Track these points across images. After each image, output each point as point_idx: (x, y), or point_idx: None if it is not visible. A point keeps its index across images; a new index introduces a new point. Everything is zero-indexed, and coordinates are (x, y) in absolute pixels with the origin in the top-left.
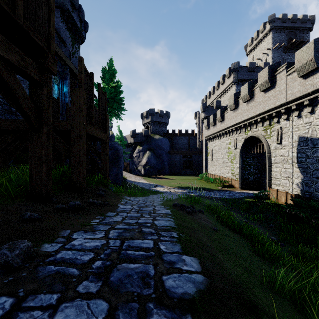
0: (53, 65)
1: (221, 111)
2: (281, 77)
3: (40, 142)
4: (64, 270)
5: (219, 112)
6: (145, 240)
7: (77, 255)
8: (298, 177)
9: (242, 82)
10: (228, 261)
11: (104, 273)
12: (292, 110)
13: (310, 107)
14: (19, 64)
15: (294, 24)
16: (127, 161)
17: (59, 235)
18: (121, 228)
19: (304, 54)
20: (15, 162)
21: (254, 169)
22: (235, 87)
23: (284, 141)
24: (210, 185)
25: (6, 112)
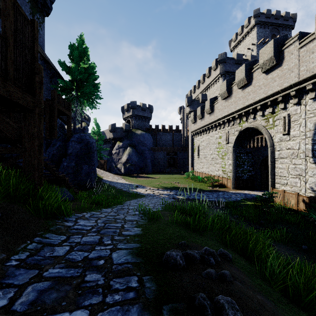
0: None
1: (210, 101)
2: (291, 51)
3: None
4: None
5: (208, 103)
6: None
7: None
8: (315, 174)
9: (229, 74)
10: None
11: None
12: (305, 92)
13: None
14: None
15: (278, 21)
16: (105, 159)
17: None
18: None
19: None
20: None
21: (248, 166)
22: (221, 80)
23: (293, 131)
24: (198, 184)
25: None
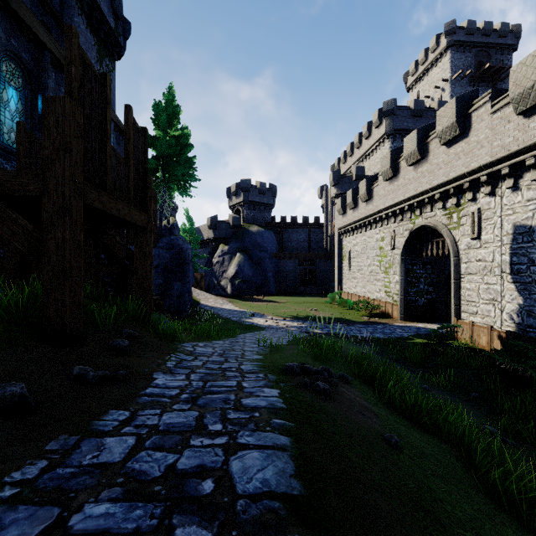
0: None
1: (366, 182)
2: (481, 117)
3: None
4: None
5: (363, 185)
6: None
7: None
8: (513, 299)
9: (401, 134)
10: None
11: None
12: (502, 178)
13: None
14: None
15: (488, 39)
16: (202, 271)
17: None
18: (89, 531)
19: (529, 69)
20: None
21: (427, 285)
22: (389, 144)
23: (485, 234)
24: (347, 313)
25: None
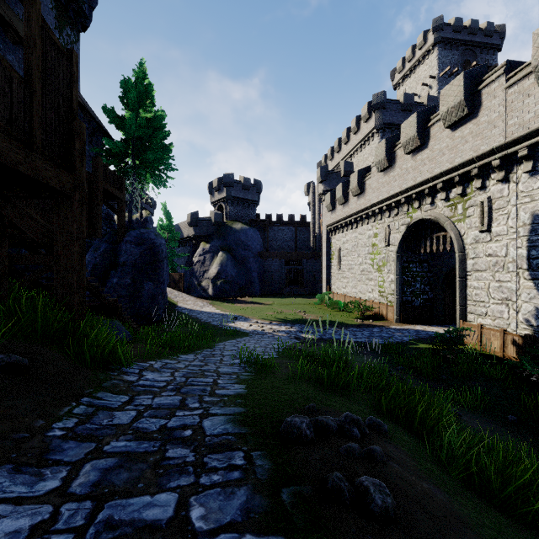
0: None
1: (358, 175)
2: (494, 93)
3: None
4: None
5: (354, 178)
6: None
7: None
8: (532, 299)
9: (391, 129)
10: None
11: None
12: (517, 161)
13: None
14: None
15: (474, 37)
16: (181, 271)
17: None
18: None
19: None
20: None
21: (423, 284)
22: (378, 138)
23: (496, 226)
24: (338, 314)
25: None
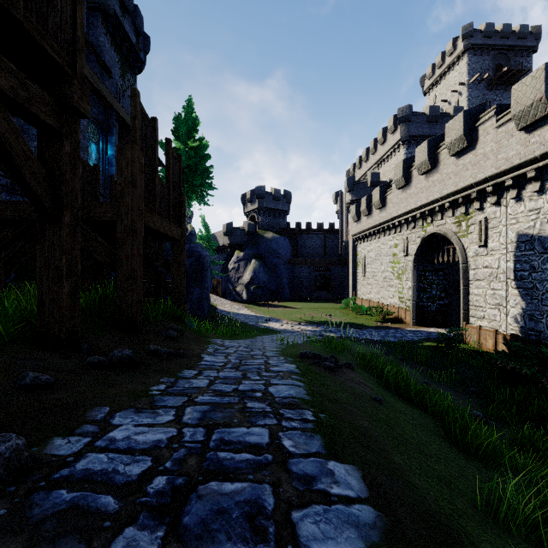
0: (81, 99)
1: (380, 190)
2: (487, 130)
3: (58, 241)
4: (88, 501)
5: (376, 193)
6: (253, 429)
7: (118, 464)
8: (517, 304)
9: (416, 140)
10: (413, 467)
11: (171, 506)
12: (506, 188)
13: (538, 182)
14: (17, 95)
15: (506, 41)
16: (217, 277)
17: (87, 418)
18: (206, 402)
19: (528, 89)
20: (20, 279)
21: (439, 291)
22: (403, 150)
23: (491, 242)
24: (361, 318)
25: (4, 191)
